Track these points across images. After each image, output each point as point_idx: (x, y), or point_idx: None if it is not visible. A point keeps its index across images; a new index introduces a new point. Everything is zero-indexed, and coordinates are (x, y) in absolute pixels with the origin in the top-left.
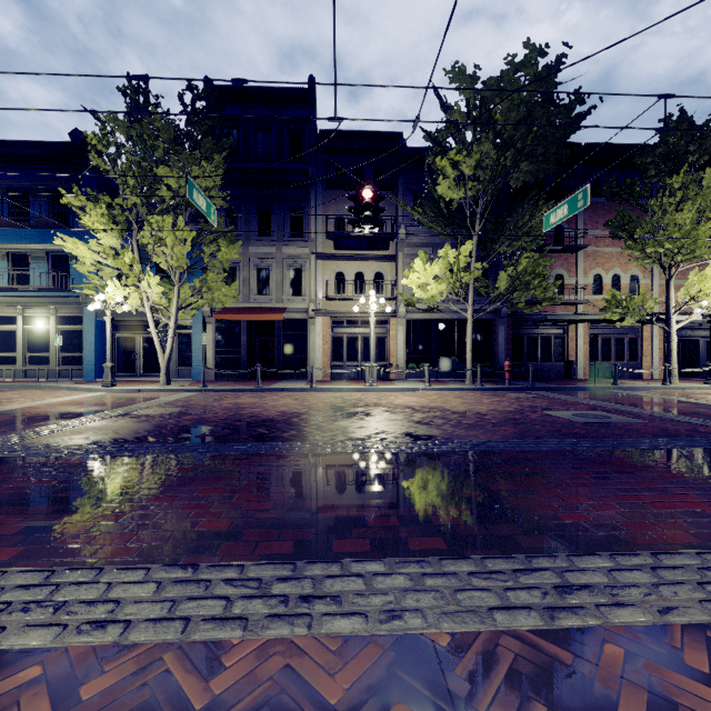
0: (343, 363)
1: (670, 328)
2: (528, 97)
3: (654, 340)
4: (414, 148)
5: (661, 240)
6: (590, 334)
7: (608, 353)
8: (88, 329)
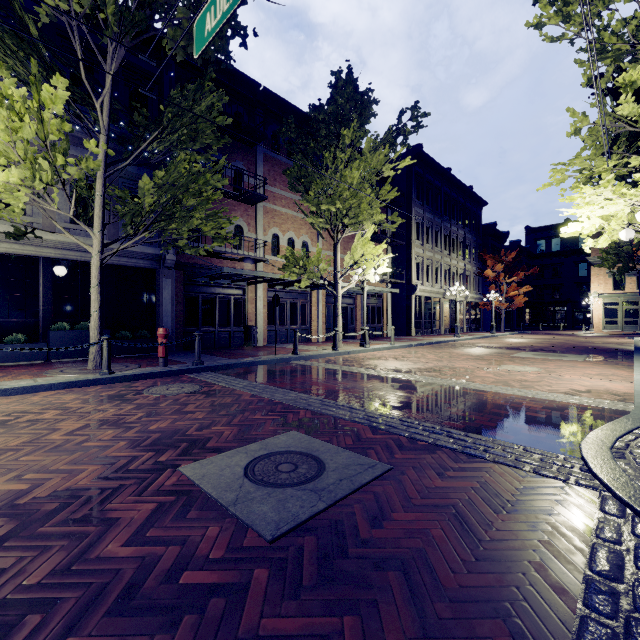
0: None
1: (337, 292)
2: None
3: (320, 305)
4: None
5: (334, 197)
6: (269, 297)
7: (284, 318)
8: None
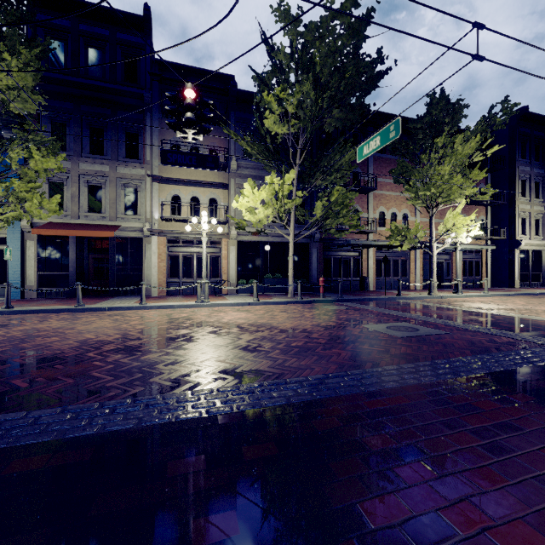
0: (179, 280)
1: (432, 252)
2: (342, 46)
3: (417, 261)
4: (245, 90)
5: (429, 185)
6: (377, 257)
7: (388, 271)
8: None
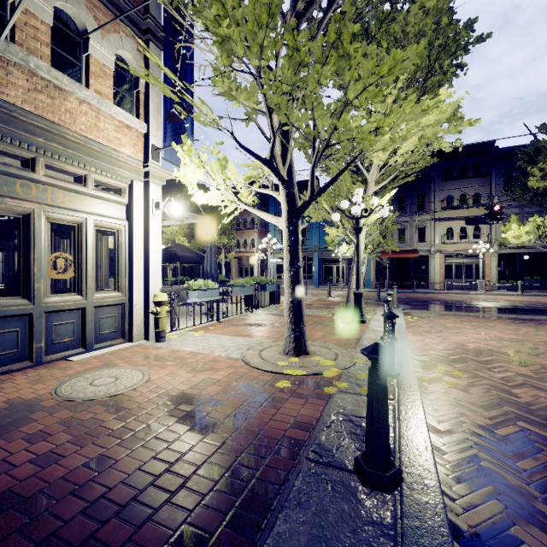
0: (452, 280)
1: None
2: None
3: None
4: (505, 149)
5: None
6: None
7: None
8: (315, 263)
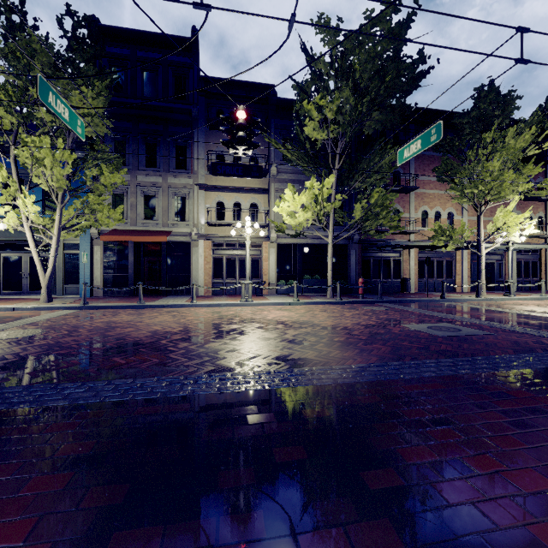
0: (223, 281)
1: (480, 252)
2: (382, 51)
3: (464, 262)
4: (284, 98)
5: (476, 183)
6: (419, 257)
7: (432, 272)
8: None
